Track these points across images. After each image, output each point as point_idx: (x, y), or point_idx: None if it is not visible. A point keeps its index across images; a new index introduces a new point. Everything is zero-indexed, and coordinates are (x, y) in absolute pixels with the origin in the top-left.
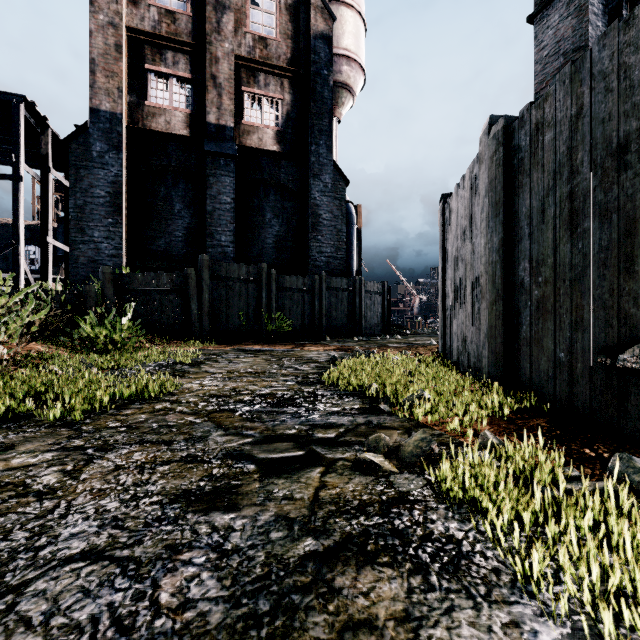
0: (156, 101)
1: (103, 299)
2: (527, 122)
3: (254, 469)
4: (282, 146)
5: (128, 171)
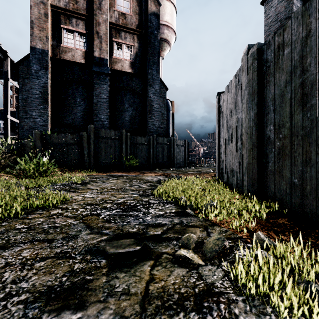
0: (67, 44)
1: (35, 148)
2: (272, 45)
3: (104, 264)
4: (133, 70)
5: (51, 81)
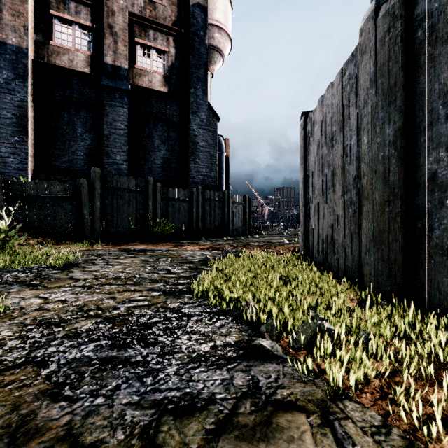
0: (60, 42)
1: None
2: None
3: None
4: (168, 88)
5: (34, 98)
